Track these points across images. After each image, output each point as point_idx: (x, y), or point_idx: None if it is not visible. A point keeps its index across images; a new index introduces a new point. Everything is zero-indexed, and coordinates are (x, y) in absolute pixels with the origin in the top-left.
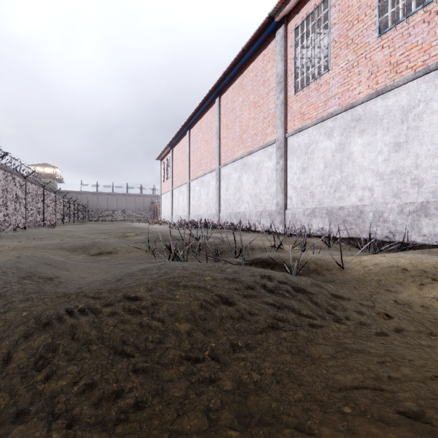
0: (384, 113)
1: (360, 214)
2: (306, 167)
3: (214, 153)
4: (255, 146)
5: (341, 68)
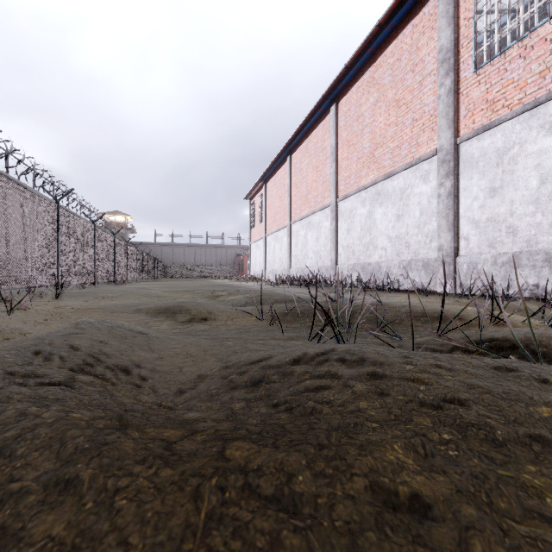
0: None
1: None
2: (500, 186)
3: (328, 182)
4: (398, 165)
5: None
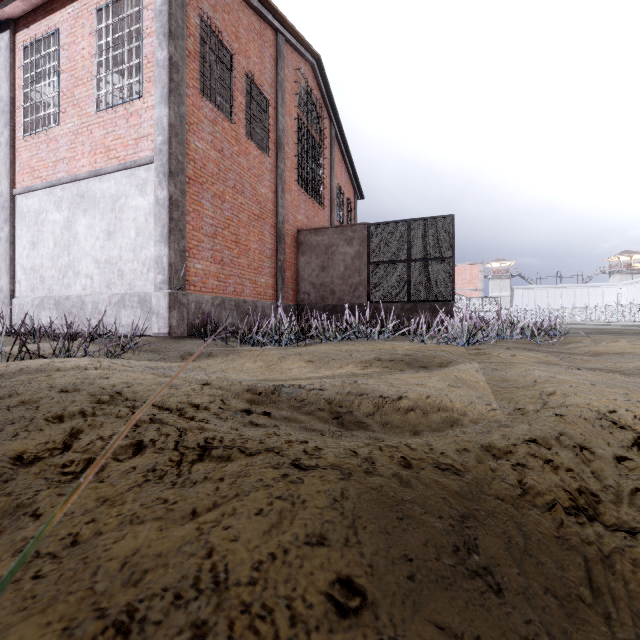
0: (101, 197)
1: (82, 305)
2: (37, 242)
3: None
4: None
5: (69, 129)
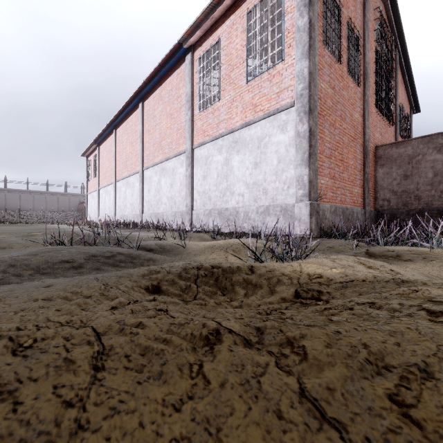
0: (250, 140)
1: (237, 214)
2: (206, 175)
3: (138, 156)
4: (171, 153)
5: (227, 100)
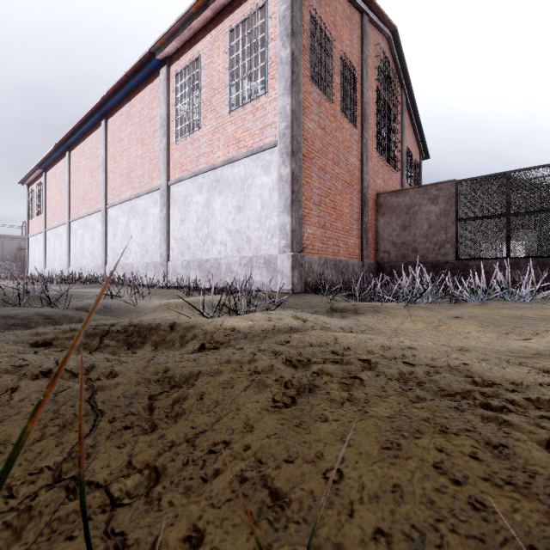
0: (233, 180)
1: (218, 266)
2: (185, 219)
3: (100, 189)
4: (143, 189)
5: (208, 130)
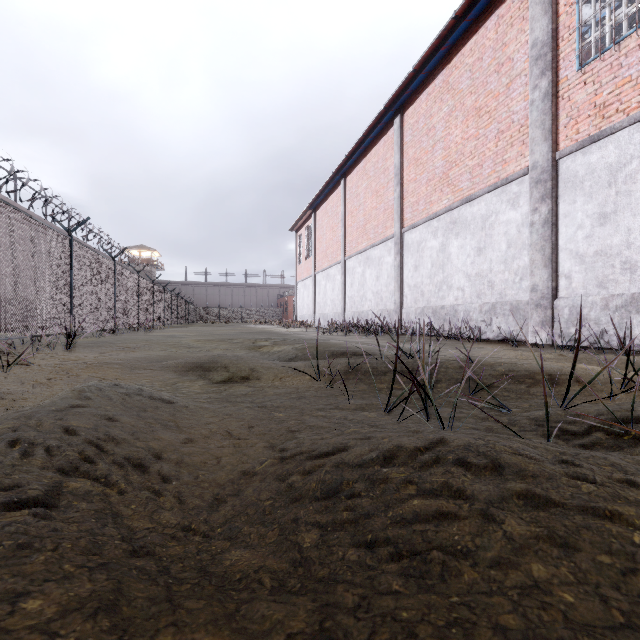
0: None
1: None
2: (613, 211)
3: (391, 210)
4: (478, 187)
5: None
